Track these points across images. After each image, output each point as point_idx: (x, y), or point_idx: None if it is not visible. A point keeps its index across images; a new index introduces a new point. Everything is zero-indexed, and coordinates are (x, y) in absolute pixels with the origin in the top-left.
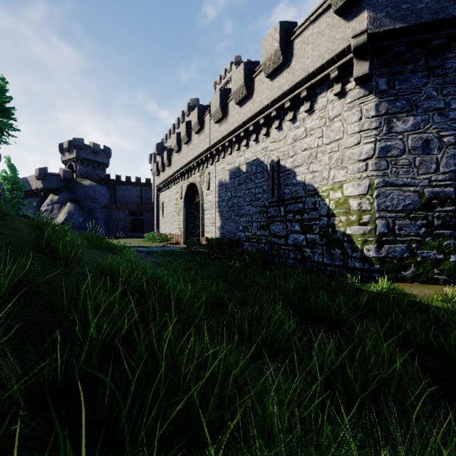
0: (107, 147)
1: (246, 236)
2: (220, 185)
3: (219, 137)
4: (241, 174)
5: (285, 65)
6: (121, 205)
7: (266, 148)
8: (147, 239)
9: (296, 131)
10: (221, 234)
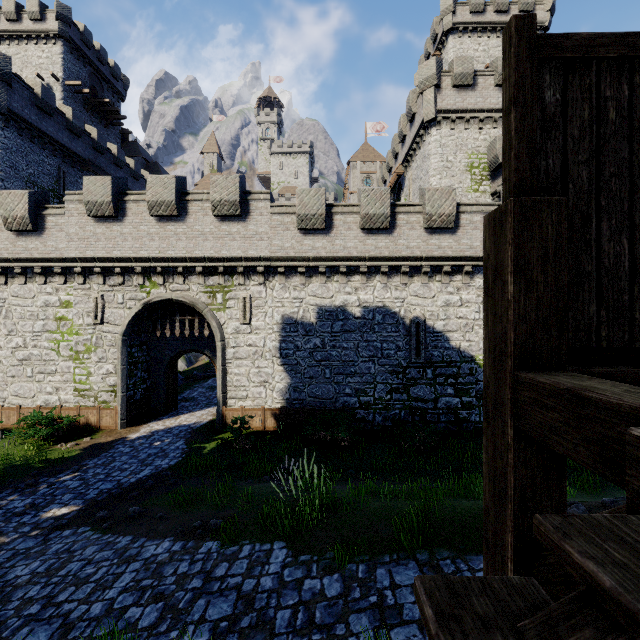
0: None
1: (361, 402)
2: (289, 323)
3: (303, 253)
4: (349, 318)
5: (448, 229)
6: None
7: (402, 299)
8: None
9: (449, 296)
10: (292, 401)
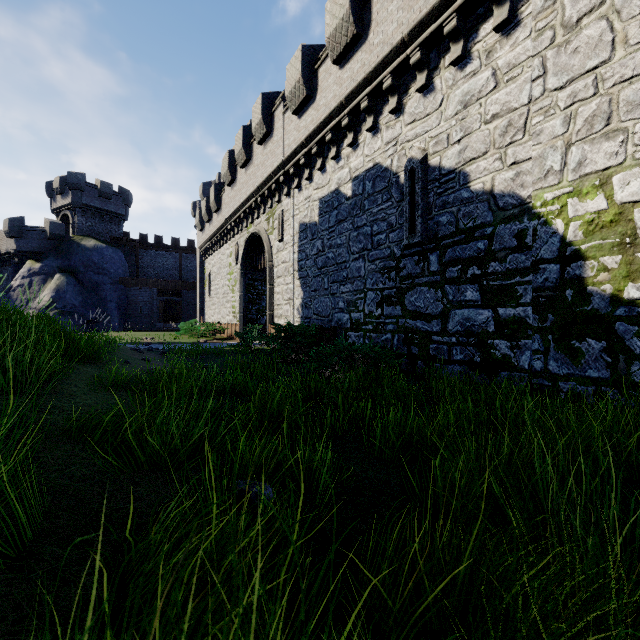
0: (125, 189)
1: (352, 320)
2: (302, 230)
3: (299, 140)
4: (342, 203)
5: None
6: (145, 279)
7: (395, 139)
8: (183, 331)
9: (468, 83)
10: (303, 319)
